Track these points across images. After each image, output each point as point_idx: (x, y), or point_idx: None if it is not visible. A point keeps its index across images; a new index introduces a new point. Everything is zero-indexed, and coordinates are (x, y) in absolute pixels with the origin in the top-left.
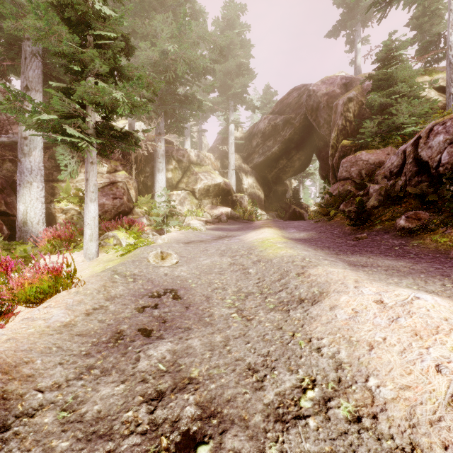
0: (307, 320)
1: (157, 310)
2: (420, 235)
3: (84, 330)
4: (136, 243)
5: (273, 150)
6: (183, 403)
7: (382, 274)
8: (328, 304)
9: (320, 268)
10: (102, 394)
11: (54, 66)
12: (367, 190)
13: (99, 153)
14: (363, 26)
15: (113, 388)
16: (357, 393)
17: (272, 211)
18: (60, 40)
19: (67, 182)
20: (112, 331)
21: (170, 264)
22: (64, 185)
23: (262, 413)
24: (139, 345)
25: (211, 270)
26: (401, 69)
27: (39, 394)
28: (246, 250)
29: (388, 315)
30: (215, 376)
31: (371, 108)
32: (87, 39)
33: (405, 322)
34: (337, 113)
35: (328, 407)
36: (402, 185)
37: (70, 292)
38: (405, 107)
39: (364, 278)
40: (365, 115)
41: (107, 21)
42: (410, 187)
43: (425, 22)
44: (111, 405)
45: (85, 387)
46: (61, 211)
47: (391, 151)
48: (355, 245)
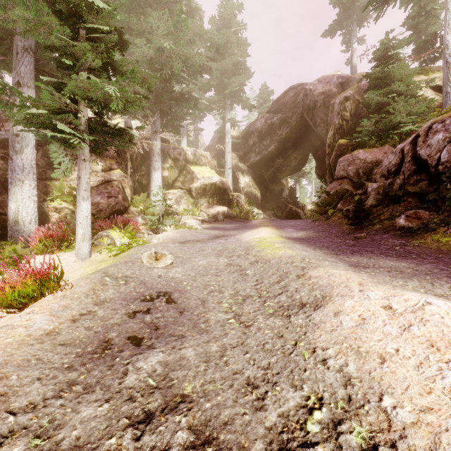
0: (310, 327)
1: (149, 315)
2: (420, 234)
3: (69, 338)
4: (131, 242)
5: (270, 149)
6: (174, 427)
7: (386, 276)
8: (331, 310)
9: (321, 270)
10: (83, 416)
11: (46, 62)
12: (365, 189)
13: (92, 150)
14: (359, 26)
15: (96, 408)
16: (370, 415)
17: (268, 210)
18: (51, 33)
19: (61, 181)
20: (100, 340)
21: (164, 265)
22: (57, 184)
23: (264, 439)
24: (127, 355)
25: (207, 271)
26: (398, 68)
27: (10, 417)
28: (243, 250)
29: (398, 322)
30: (210, 392)
31: (368, 107)
32: (79, 32)
33: (418, 331)
34: (333, 112)
35: (338, 432)
36: (401, 184)
37: (56, 296)
38: (402, 106)
39: (368, 280)
40: (362, 114)
41: (100, 14)
42: (408, 186)
43: (420, 22)
44: (92, 430)
45: (64, 407)
46: (55, 210)
47: (389, 150)
48: (355, 245)
